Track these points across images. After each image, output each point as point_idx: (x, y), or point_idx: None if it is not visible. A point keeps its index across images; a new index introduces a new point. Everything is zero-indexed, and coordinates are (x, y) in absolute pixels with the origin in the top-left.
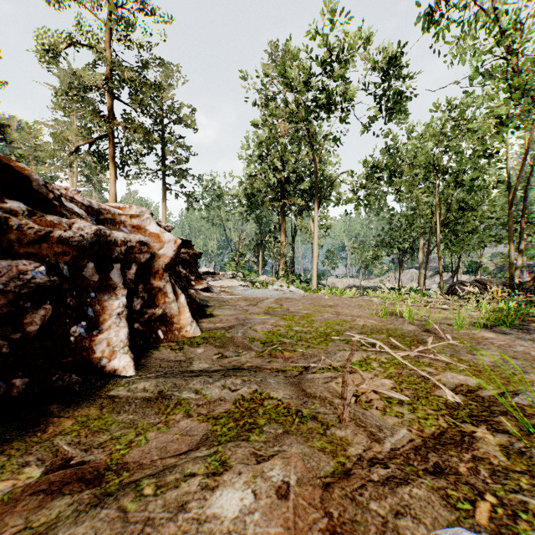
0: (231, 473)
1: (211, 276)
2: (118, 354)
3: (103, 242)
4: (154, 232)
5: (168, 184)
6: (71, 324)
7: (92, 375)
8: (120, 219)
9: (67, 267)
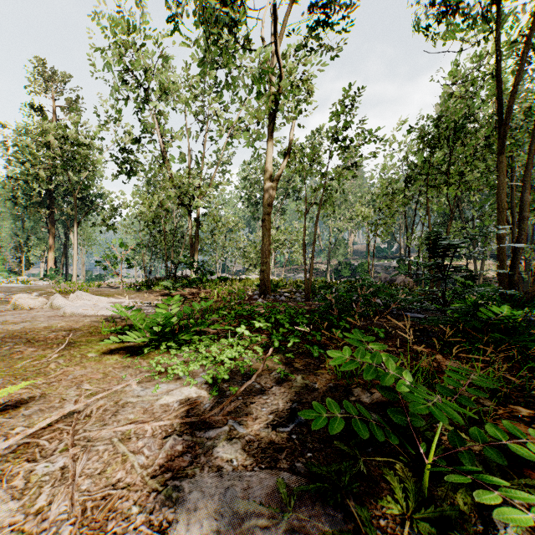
0: (10, 295)
1: None
2: None
3: None
4: None
5: None
6: None
7: None
8: None
9: None
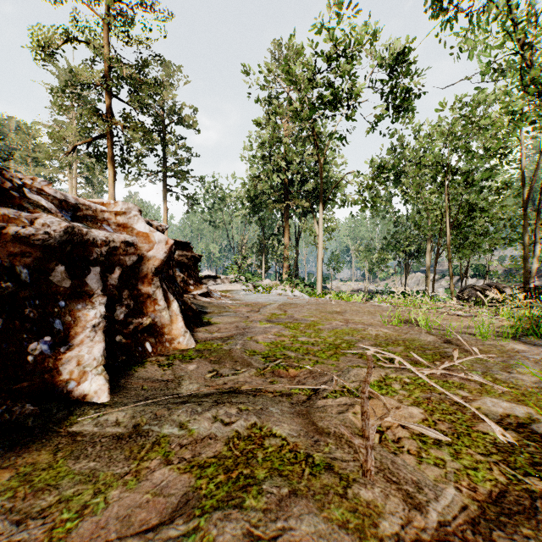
0: None
1: (212, 280)
2: (89, 375)
3: (77, 241)
4: (142, 232)
5: (169, 185)
6: (30, 340)
7: (54, 403)
8: (103, 216)
9: (28, 270)
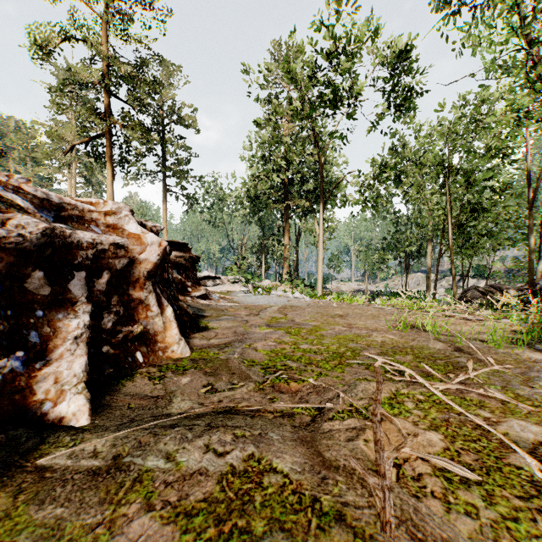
0: None
1: (211, 280)
2: (67, 394)
3: (59, 244)
4: (133, 233)
5: (168, 185)
6: None
7: (24, 429)
8: (91, 216)
9: None
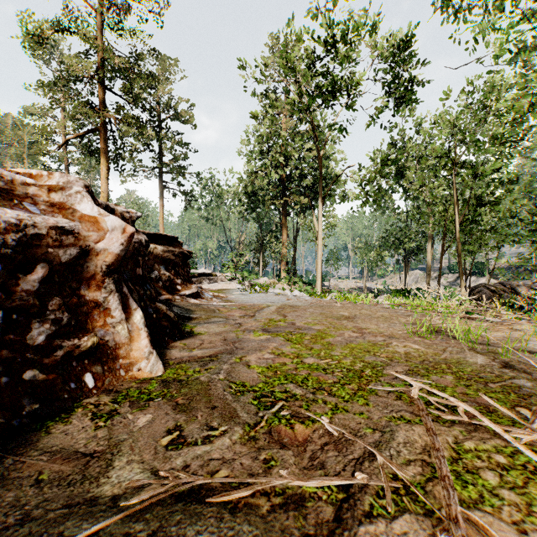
0: None
1: (207, 278)
2: None
3: None
4: (88, 215)
5: (165, 182)
6: None
7: None
8: (27, 191)
9: None
